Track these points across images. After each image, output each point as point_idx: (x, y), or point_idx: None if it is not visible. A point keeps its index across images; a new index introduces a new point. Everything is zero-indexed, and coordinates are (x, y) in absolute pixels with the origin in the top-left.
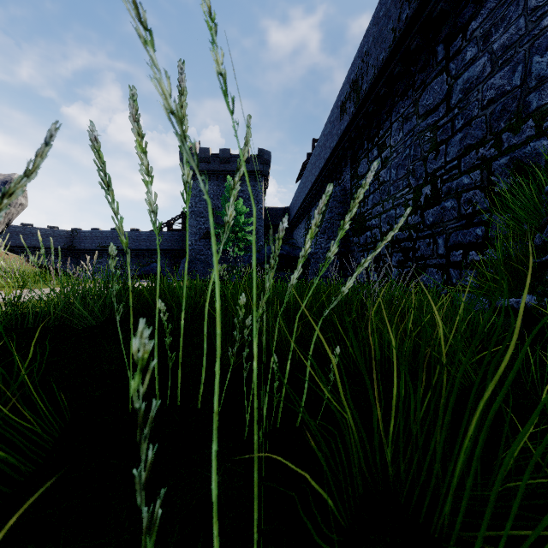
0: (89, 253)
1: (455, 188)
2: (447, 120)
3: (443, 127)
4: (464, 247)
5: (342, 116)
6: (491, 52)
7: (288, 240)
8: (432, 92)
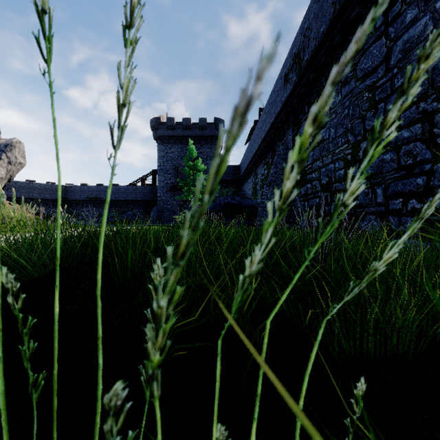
0: (79, 203)
1: (394, 142)
2: (386, 80)
3: (381, 86)
4: (404, 195)
5: (286, 85)
6: (433, 11)
7: (239, 191)
8: (371, 55)
